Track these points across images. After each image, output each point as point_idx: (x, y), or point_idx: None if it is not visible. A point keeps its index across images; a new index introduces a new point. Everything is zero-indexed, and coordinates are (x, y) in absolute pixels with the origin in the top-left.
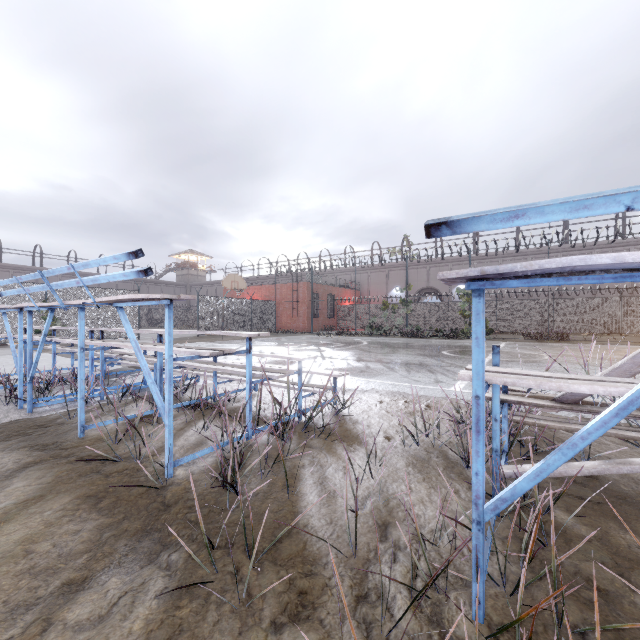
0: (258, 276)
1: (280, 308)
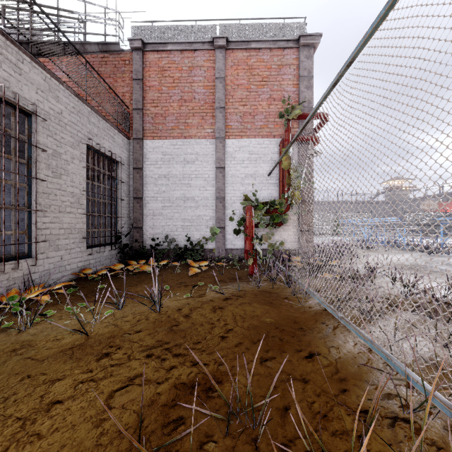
0: None
1: None
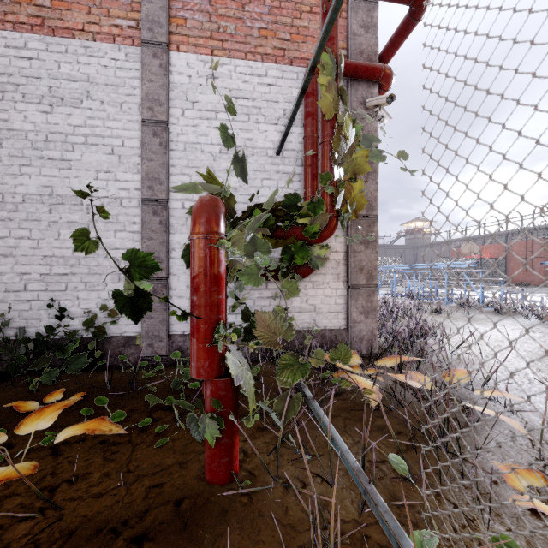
0: (484, 234)
1: (510, 264)
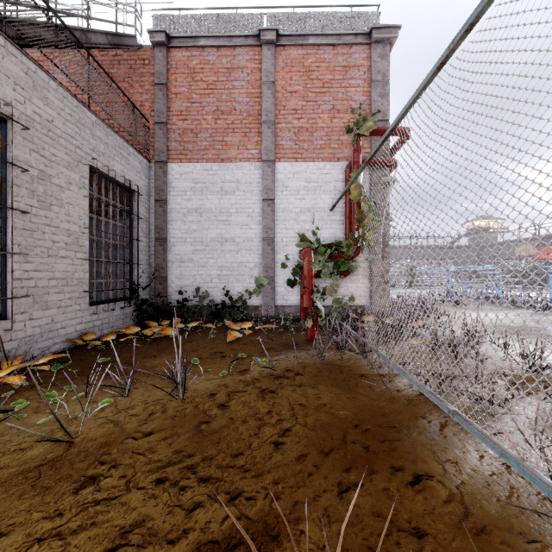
0: None
1: None
